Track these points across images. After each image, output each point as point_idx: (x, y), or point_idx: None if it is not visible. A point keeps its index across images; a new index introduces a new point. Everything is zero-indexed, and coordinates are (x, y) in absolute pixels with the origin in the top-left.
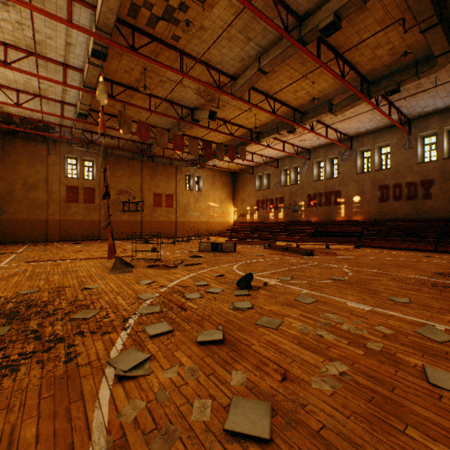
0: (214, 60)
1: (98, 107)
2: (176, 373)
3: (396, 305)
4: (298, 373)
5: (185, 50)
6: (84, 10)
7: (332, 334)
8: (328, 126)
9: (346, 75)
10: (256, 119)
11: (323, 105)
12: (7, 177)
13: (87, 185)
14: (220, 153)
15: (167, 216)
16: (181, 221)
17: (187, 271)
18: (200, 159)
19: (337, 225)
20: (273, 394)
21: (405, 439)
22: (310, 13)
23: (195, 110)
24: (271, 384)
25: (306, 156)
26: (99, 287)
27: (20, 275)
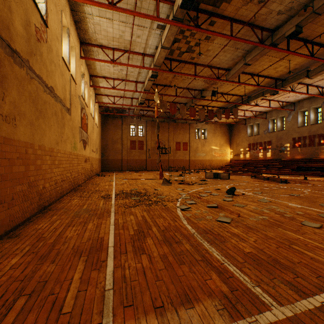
0: (215, 63)
1: (148, 98)
2: (200, 211)
3: (321, 207)
4: (245, 216)
5: (197, 62)
6: (148, 58)
7: (268, 211)
8: (309, 85)
9: (315, 53)
10: (245, 89)
11: (300, 72)
12: (105, 138)
13: (140, 140)
14: (219, 115)
15: (184, 156)
16: (192, 159)
17: (199, 186)
18: (205, 118)
19: (320, 162)
20: (233, 218)
21: (275, 229)
22: (279, 26)
23: (203, 90)
24: (233, 217)
25: (291, 108)
26: (160, 189)
27: (126, 184)
